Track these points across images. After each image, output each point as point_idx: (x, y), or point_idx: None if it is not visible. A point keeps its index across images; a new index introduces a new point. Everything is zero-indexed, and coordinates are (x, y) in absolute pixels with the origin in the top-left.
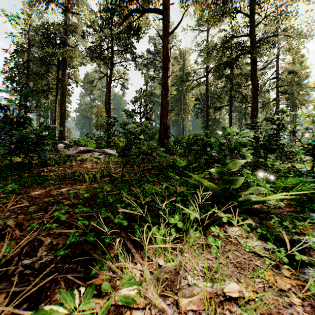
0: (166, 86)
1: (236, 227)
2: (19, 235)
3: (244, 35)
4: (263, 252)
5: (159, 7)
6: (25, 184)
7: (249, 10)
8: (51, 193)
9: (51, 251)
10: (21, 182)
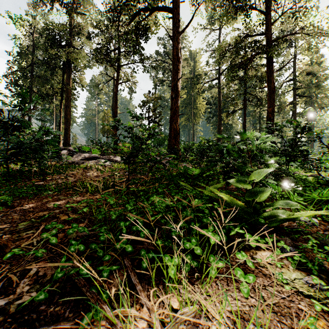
0: (176, 89)
1: (265, 251)
2: (0, 261)
3: (259, 34)
4: (305, 288)
5: (168, 6)
6: (20, 196)
7: (264, 8)
8: (48, 206)
9: (36, 285)
10: (16, 193)
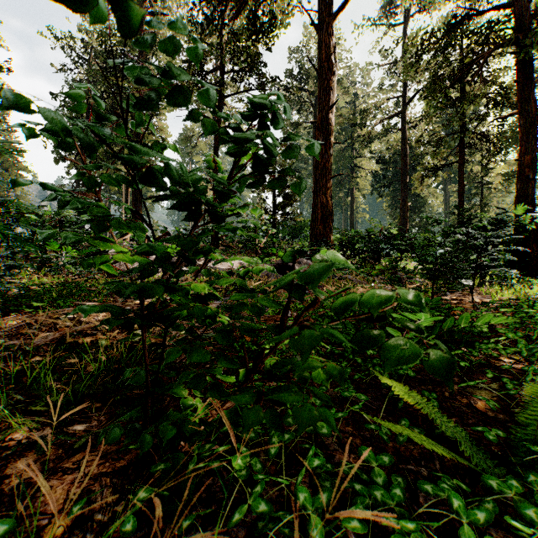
0: (325, 126)
1: None
2: None
3: (499, 6)
4: None
5: None
6: None
7: None
8: None
9: None
10: None
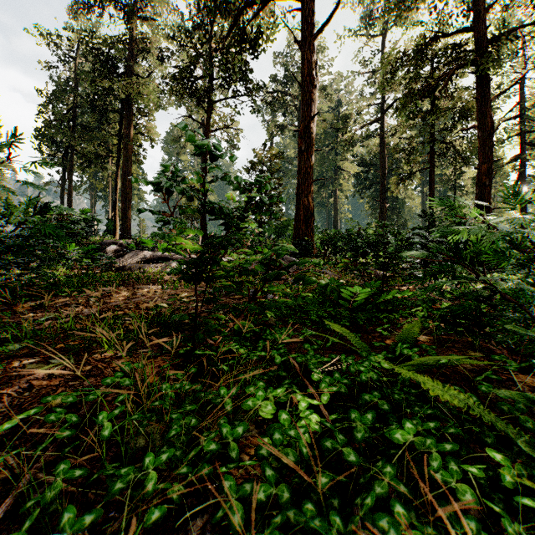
0: (307, 134)
1: None
2: None
3: (462, 30)
4: None
5: None
6: None
7: None
8: None
9: None
10: None
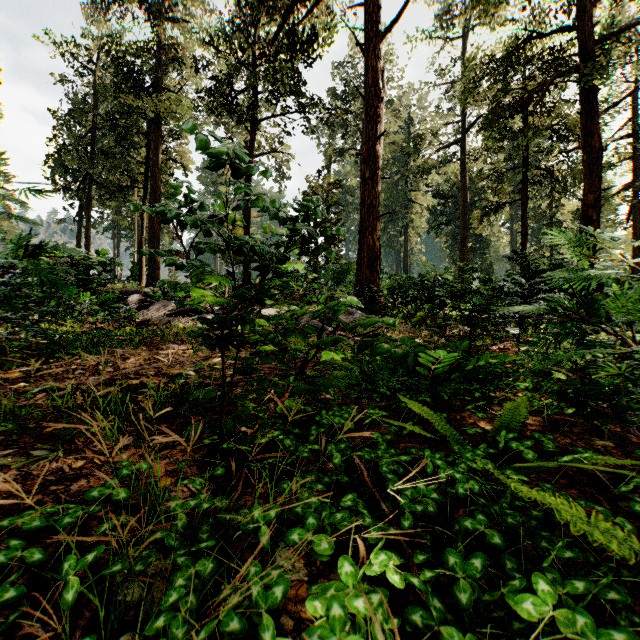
0: (372, 159)
1: None
2: None
3: (562, 30)
4: None
5: None
6: None
7: None
8: None
9: None
10: None
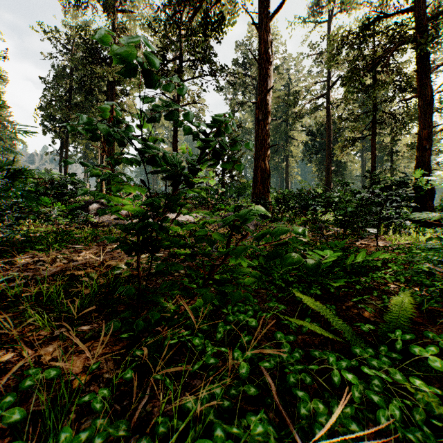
0: (264, 106)
1: None
2: None
3: (403, 11)
4: None
5: None
6: None
7: None
8: None
9: None
10: None
